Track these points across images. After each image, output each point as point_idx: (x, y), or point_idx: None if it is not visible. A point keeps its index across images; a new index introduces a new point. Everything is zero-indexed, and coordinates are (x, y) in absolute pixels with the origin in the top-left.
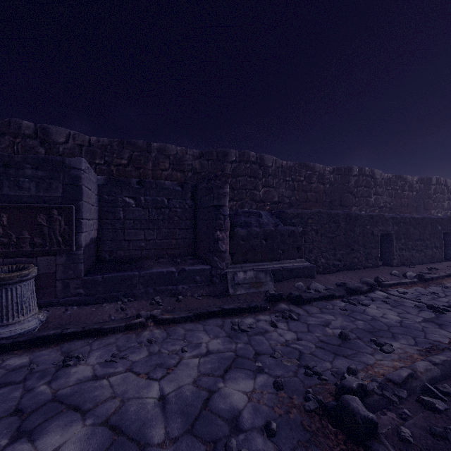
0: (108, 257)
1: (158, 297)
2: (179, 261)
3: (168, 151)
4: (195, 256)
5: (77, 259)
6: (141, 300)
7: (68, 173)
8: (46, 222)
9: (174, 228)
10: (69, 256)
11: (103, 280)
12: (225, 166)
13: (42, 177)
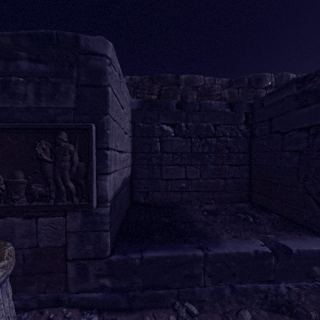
0: (142, 199)
1: (248, 316)
2: (251, 219)
3: (195, 83)
4: (251, 203)
5: (99, 223)
6: (213, 314)
7: (85, 64)
8: (50, 154)
9: (222, 164)
10: (86, 217)
11: (141, 264)
12: (258, 93)
13: (45, 74)
